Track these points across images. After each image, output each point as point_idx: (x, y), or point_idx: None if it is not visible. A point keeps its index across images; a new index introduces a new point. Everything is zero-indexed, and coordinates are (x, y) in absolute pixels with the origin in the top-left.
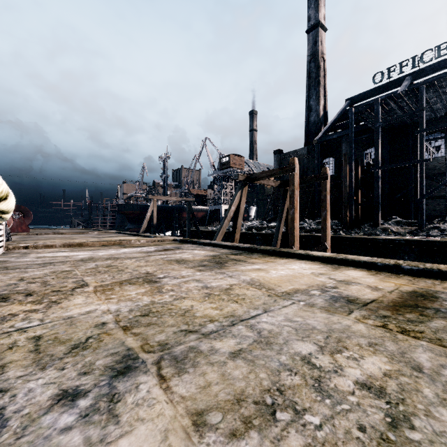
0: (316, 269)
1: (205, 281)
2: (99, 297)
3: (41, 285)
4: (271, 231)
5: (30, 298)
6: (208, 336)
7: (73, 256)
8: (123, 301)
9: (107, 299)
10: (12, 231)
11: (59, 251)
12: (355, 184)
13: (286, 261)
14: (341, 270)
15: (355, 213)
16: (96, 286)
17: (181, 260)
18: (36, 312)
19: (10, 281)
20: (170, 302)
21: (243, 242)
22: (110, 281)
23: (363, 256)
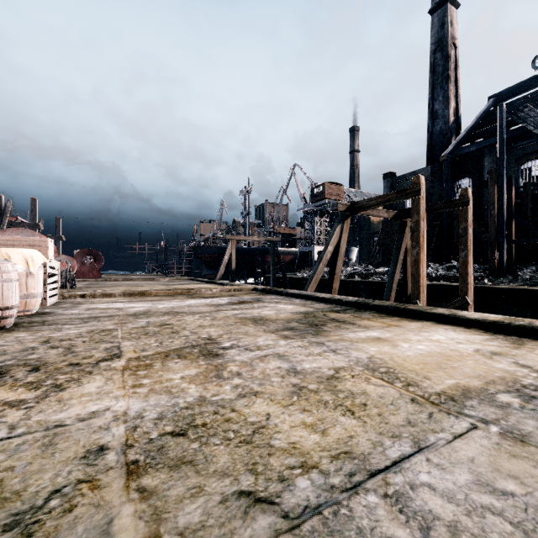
0: (480, 343)
1: (293, 357)
2: (125, 380)
3: (62, 352)
4: (380, 279)
5: (31, 376)
6: (298, 529)
7: (127, 309)
8: (157, 393)
9: (133, 388)
10: (83, 277)
11: (115, 302)
12: (508, 213)
13: (420, 326)
14: (530, 348)
15: (507, 254)
16: (131, 359)
17: (260, 319)
18: (18, 407)
19: (31, 344)
20: (231, 401)
21: (342, 293)
22: (153, 351)
23: (525, 316)
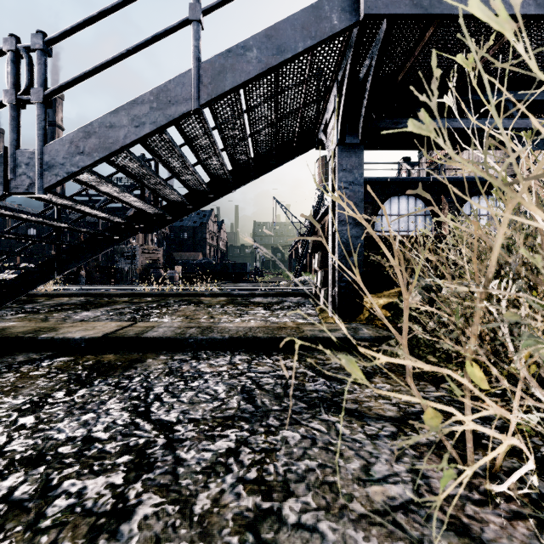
0: None
1: None
2: None
3: None
4: None
5: None
6: None
7: None
8: None
9: None
10: None
11: None
12: None
13: None
14: None
15: None
16: None
17: None
18: None
19: None
20: None
21: None
22: None
23: None
